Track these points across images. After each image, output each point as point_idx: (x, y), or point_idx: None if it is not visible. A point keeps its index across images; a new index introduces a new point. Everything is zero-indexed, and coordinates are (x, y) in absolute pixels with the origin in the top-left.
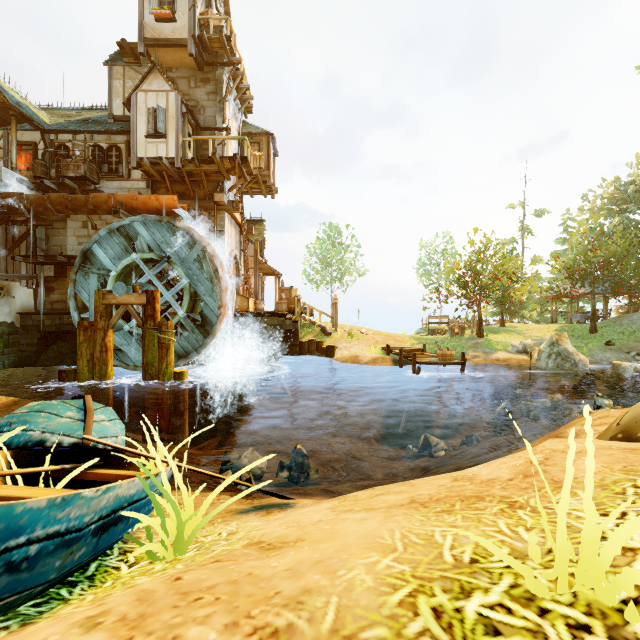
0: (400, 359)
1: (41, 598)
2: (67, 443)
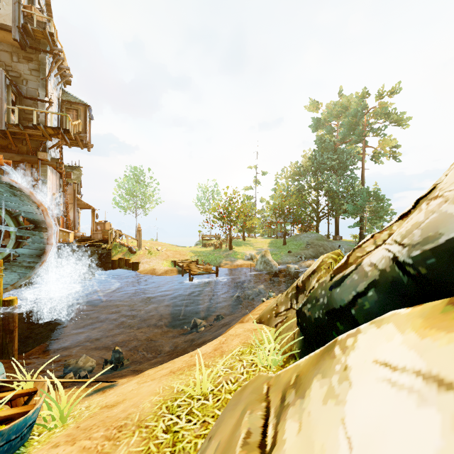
0: (182, 271)
1: None
2: None
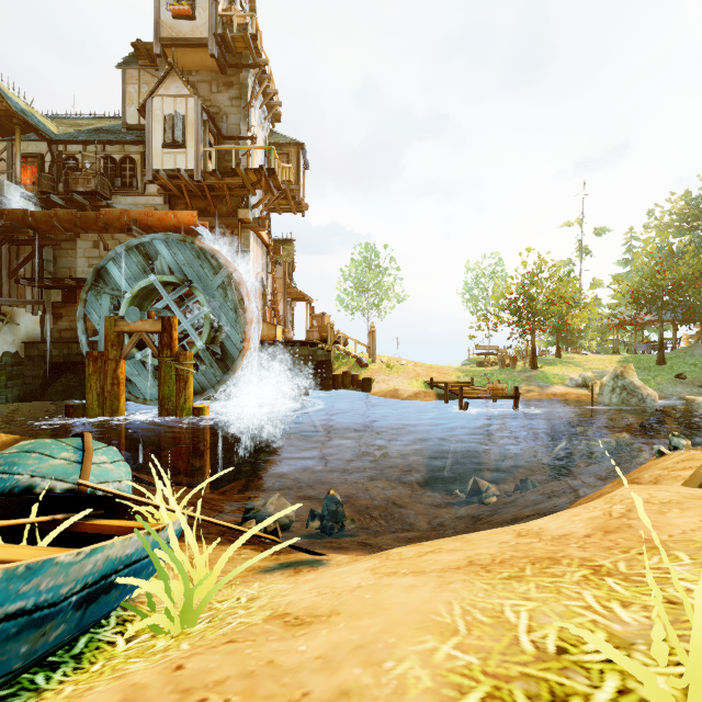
0: (445, 393)
1: (8, 688)
2: (60, 489)
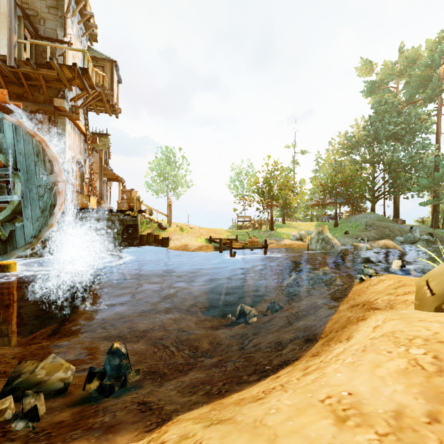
0: (220, 246)
1: None
2: None
